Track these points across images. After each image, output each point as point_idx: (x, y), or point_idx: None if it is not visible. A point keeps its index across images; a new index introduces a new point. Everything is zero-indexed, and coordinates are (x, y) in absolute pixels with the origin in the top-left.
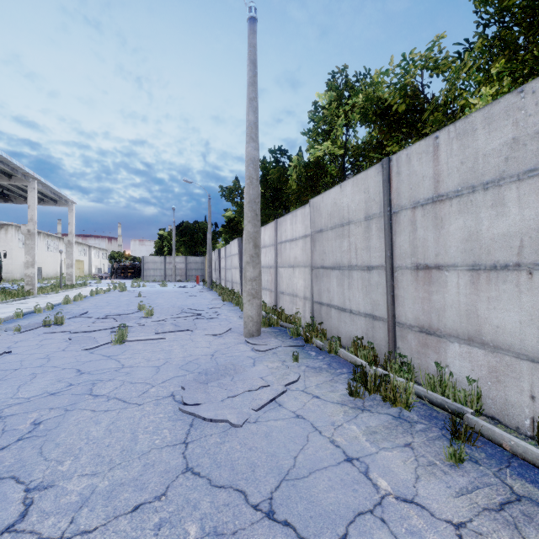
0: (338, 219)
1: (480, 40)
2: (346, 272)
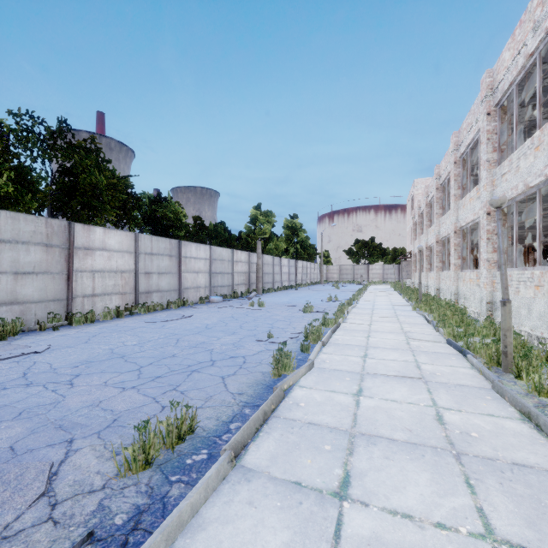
0: None
1: None
2: None
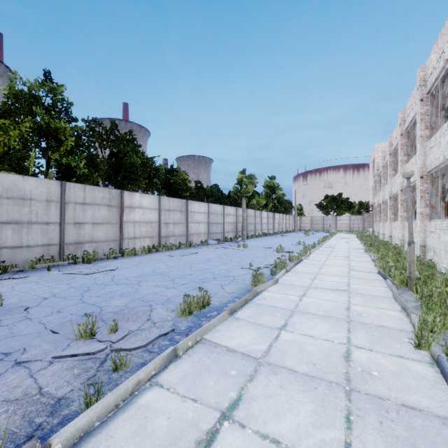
0: (18, 194)
1: (28, 125)
2: (26, 225)
